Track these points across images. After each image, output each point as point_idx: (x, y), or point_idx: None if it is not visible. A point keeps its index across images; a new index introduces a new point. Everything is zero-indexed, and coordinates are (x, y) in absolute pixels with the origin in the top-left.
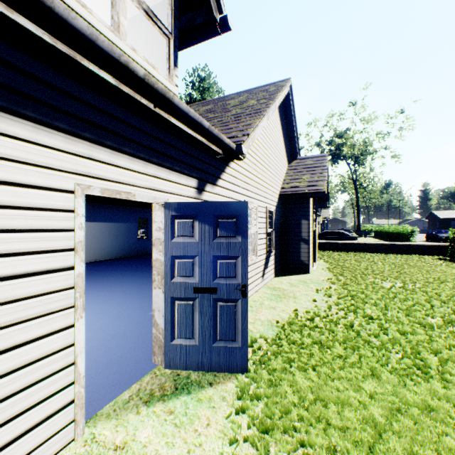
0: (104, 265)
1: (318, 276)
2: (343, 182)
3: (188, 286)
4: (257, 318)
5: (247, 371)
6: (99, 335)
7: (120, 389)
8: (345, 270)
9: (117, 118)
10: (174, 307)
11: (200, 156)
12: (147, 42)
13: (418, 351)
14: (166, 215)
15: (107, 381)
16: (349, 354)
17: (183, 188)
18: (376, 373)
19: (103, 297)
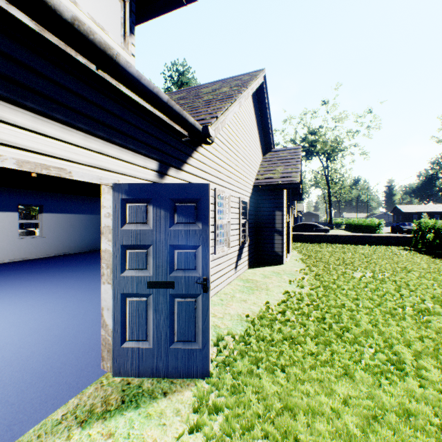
0: (72, 258)
1: (291, 267)
2: (316, 177)
3: (140, 280)
4: (226, 312)
5: (209, 376)
6: (45, 337)
7: (53, 406)
8: (318, 261)
9: (44, 75)
10: (125, 305)
11: (162, 136)
12: (101, 7)
13: (391, 344)
14: (115, 199)
15: (40, 396)
16: (321, 351)
17: (139, 170)
18: (349, 372)
19: (62, 293)
